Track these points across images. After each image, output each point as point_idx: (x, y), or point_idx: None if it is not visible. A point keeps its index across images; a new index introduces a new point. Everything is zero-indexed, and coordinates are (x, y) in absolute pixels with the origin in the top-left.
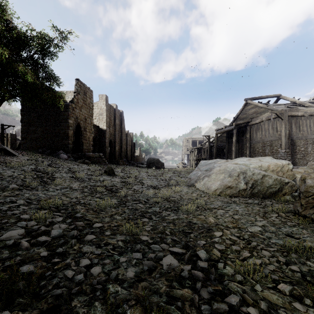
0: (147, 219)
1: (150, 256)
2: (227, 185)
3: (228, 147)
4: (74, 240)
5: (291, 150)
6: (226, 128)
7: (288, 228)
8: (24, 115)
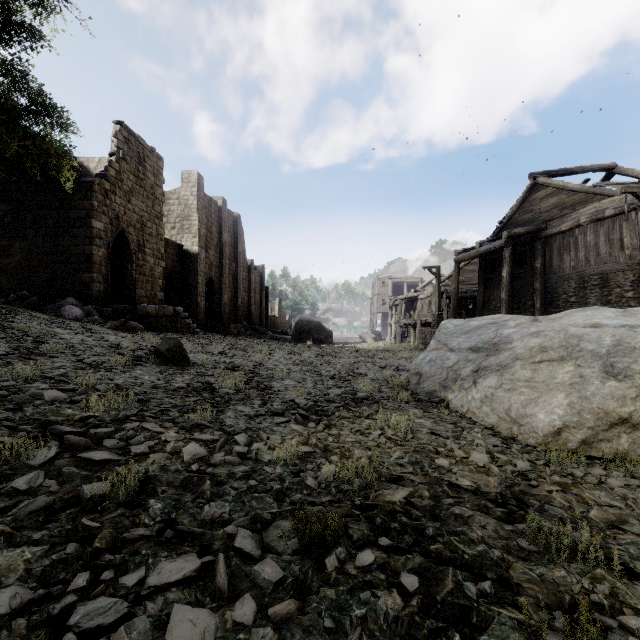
0: None
1: None
2: (614, 412)
3: (484, 294)
4: None
5: None
6: (483, 247)
7: None
8: None
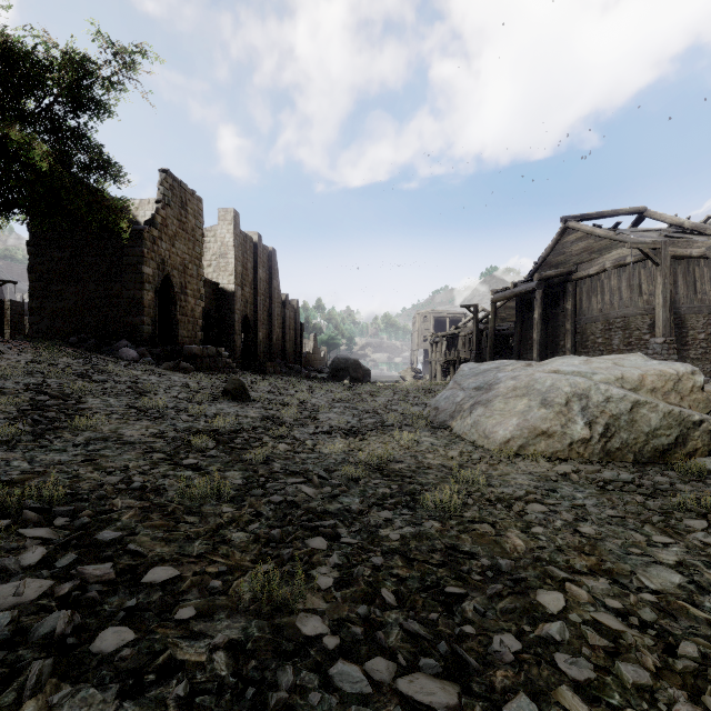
0: (324, 538)
1: None
2: (539, 428)
3: (521, 333)
4: (43, 662)
5: (675, 339)
6: (517, 288)
7: None
8: (36, 255)
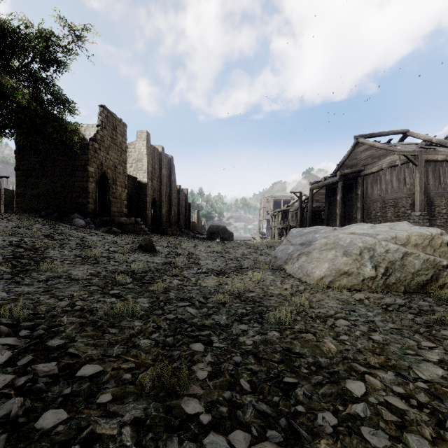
0: (202, 343)
1: None
2: (342, 269)
3: (328, 209)
4: None
5: (427, 213)
6: (326, 181)
7: None
8: (20, 160)
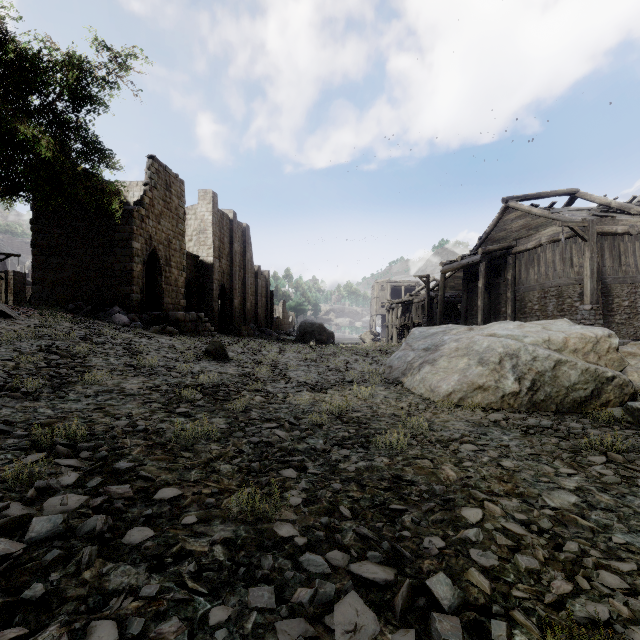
0: (294, 469)
1: (298, 599)
2: (476, 383)
3: (467, 301)
4: (91, 547)
5: (602, 305)
6: (464, 260)
7: None
8: (38, 232)
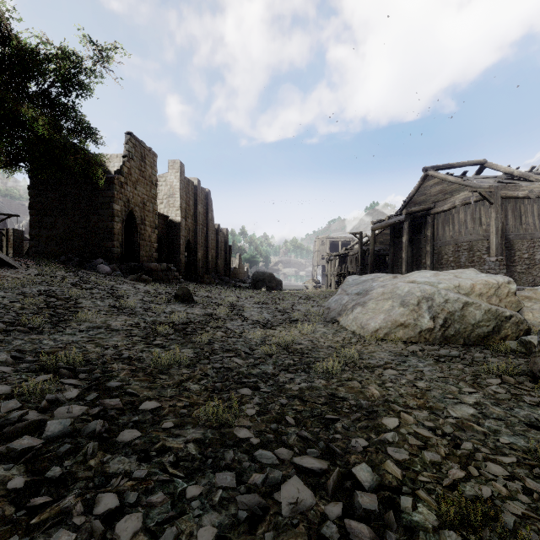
0: (249, 389)
1: (253, 481)
2: (399, 321)
3: (394, 253)
4: (94, 443)
5: (505, 258)
6: (390, 220)
7: (527, 410)
8: (34, 196)
